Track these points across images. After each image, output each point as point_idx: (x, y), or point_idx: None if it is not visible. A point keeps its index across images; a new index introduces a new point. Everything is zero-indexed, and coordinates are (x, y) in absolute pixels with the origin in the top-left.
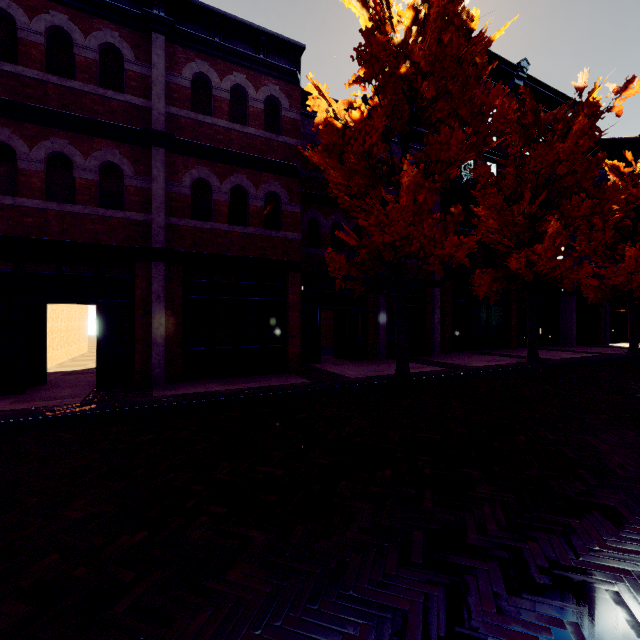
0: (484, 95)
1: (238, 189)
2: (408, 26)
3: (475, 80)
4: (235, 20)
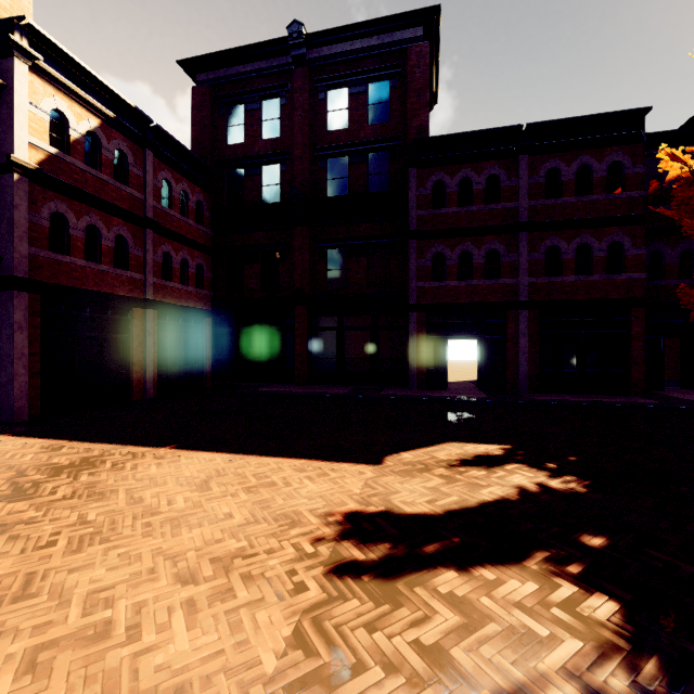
0: None
1: (582, 246)
2: None
3: None
4: (582, 119)
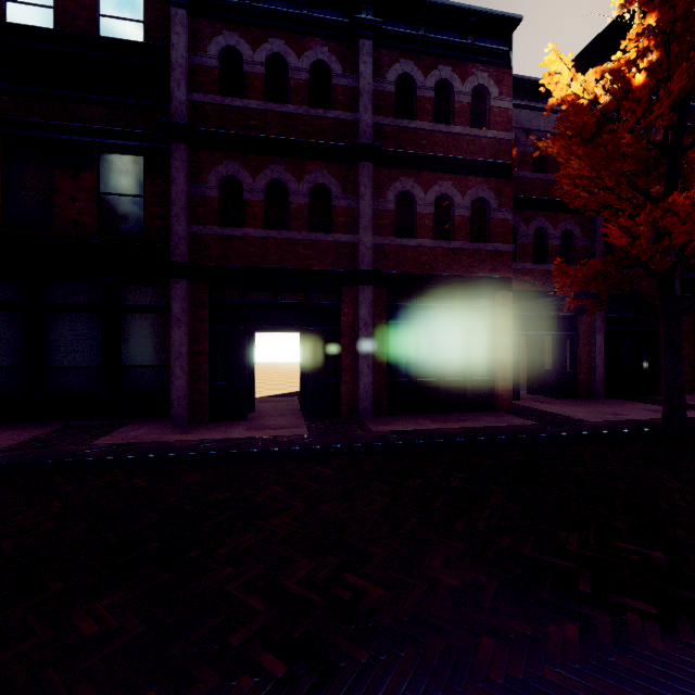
0: None
1: (441, 199)
2: None
3: None
4: (444, 5)
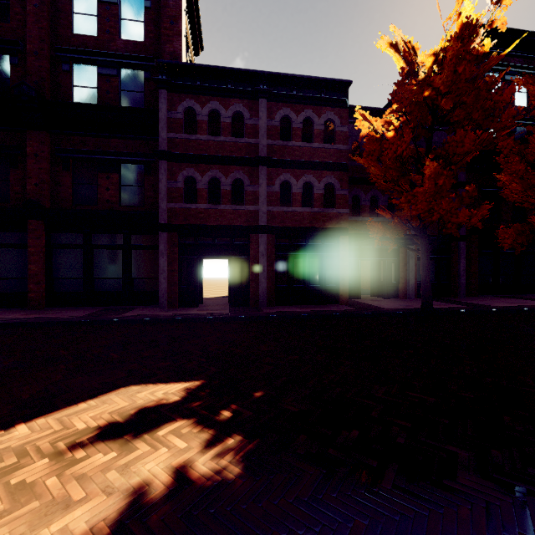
0: (498, 95)
1: (307, 184)
2: (429, 66)
3: (486, 92)
4: (306, 78)
